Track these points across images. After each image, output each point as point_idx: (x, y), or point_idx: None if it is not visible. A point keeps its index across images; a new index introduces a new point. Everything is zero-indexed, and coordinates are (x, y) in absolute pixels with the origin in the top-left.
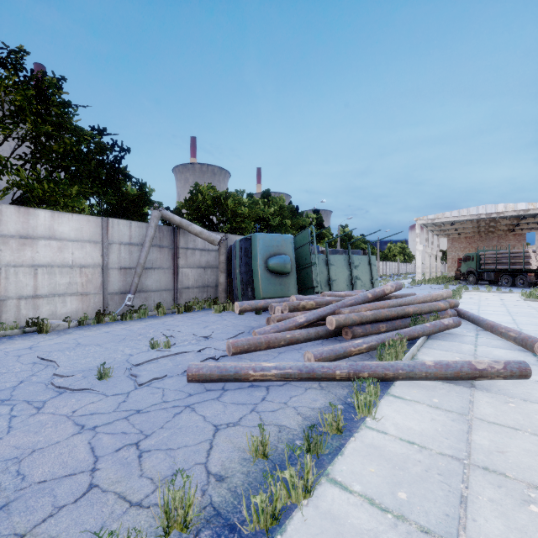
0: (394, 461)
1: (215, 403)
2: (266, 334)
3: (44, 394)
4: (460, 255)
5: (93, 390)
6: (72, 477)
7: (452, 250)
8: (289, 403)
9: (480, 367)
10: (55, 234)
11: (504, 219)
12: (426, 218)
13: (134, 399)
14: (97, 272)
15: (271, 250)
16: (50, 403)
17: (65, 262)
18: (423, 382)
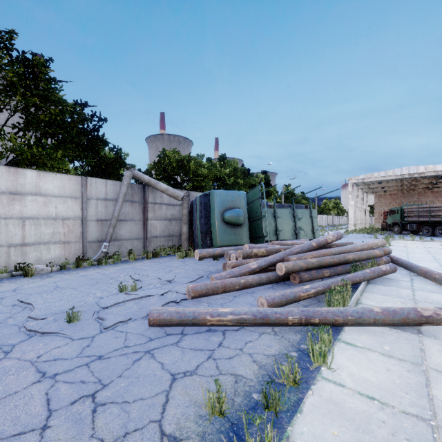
0: (357, 421)
1: (174, 348)
2: (223, 280)
3: (15, 337)
4: (385, 210)
5: (61, 333)
6: (21, 436)
7: (379, 205)
8: (245, 349)
9: (426, 314)
10: (41, 191)
11: (424, 179)
12: (357, 178)
13: (97, 344)
14: (78, 224)
15: (226, 204)
16: (18, 348)
17: (50, 215)
18: (371, 328)
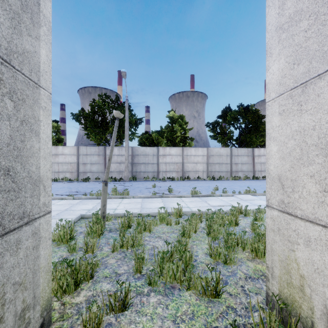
0: None
1: None
2: None
3: None
4: None
5: None
6: None
7: None
8: None
9: None
10: (264, 154)
11: None
12: None
13: None
14: None
15: None
16: None
17: None
18: None
